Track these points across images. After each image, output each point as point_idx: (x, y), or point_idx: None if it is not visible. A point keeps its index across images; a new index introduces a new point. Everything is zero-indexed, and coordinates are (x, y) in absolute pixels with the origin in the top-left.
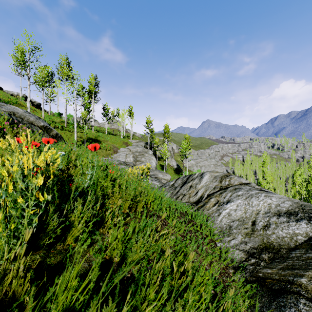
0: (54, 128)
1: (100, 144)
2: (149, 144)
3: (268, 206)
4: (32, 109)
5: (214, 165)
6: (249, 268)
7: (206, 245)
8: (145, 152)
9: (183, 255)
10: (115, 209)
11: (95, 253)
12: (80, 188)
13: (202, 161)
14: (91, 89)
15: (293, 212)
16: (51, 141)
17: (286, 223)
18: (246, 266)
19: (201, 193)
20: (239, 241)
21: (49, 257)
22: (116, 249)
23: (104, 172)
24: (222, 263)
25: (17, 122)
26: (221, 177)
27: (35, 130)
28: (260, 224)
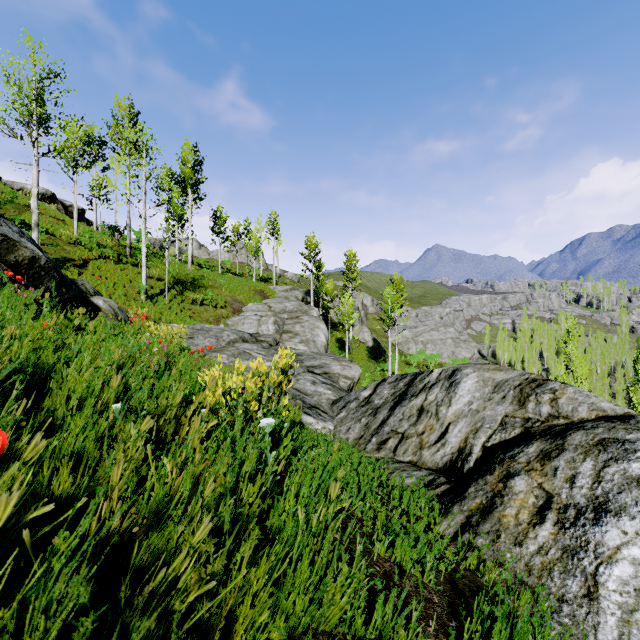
0: (99, 258)
1: (203, 294)
2: (313, 294)
3: None
4: (55, 219)
5: (453, 340)
6: None
7: None
8: (302, 312)
9: None
10: None
11: None
12: None
13: (426, 332)
14: (186, 175)
15: None
16: None
17: None
18: None
19: (458, 439)
20: None
21: None
22: None
23: None
24: None
25: None
26: (520, 386)
27: None
28: None
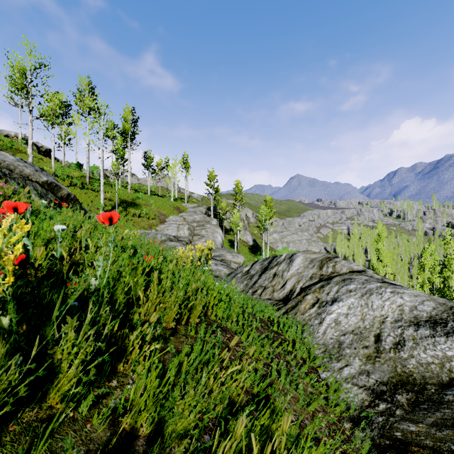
0: (70, 186)
1: (140, 210)
2: (212, 209)
3: (398, 310)
4: (37, 158)
5: (307, 240)
6: (377, 420)
7: (303, 378)
8: (206, 221)
9: (268, 414)
10: (147, 331)
11: (102, 422)
12: (72, 300)
13: (289, 235)
14: (127, 129)
15: (439, 320)
16: (22, 208)
17: (430, 338)
18: (372, 416)
19: (290, 286)
20: (357, 370)
21: (2, 443)
22: (144, 412)
23: (134, 259)
24: (331, 410)
25: (1, 175)
26: (321, 260)
27: (33, 188)
28: (388, 340)
